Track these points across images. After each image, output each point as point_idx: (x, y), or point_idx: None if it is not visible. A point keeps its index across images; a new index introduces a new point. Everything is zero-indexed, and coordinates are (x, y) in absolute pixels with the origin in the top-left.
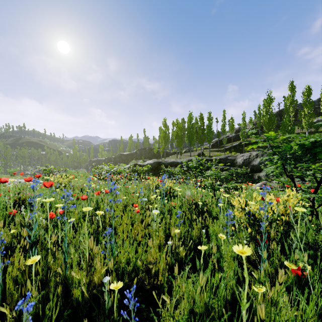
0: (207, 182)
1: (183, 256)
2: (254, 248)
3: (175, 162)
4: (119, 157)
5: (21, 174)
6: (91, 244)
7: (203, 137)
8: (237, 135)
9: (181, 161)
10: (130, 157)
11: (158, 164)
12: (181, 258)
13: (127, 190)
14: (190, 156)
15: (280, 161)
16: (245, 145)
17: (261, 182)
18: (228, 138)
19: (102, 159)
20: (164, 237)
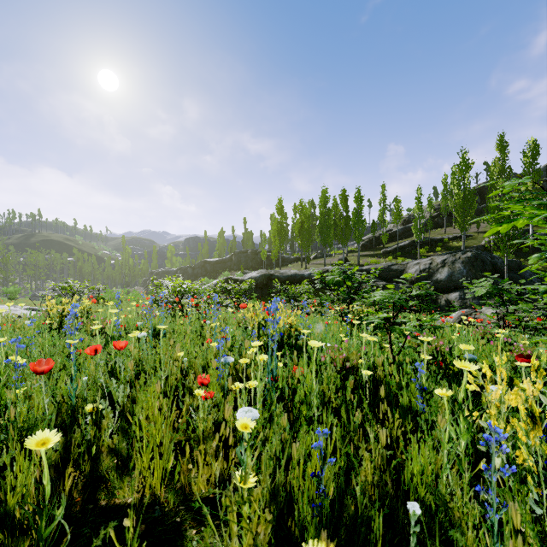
0: (375, 316)
1: None
2: None
3: (299, 275)
4: (202, 266)
5: None
6: None
7: (347, 231)
8: (406, 228)
9: (309, 274)
10: (220, 267)
11: (268, 279)
12: None
13: (204, 329)
14: (324, 264)
15: None
16: (421, 245)
17: (459, 312)
18: (390, 234)
19: (173, 271)
20: (270, 521)
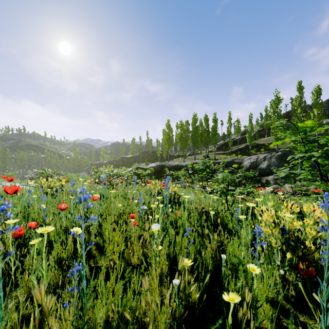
0: (218, 186)
1: (196, 298)
2: (294, 281)
3: (179, 165)
4: (122, 160)
5: (3, 177)
6: (42, 295)
7: (208, 139)
8: (243, 137)
9: (185, 164)
10: (133, 160)
11: (161, 168)
12: (194, 303)
13: (127, 195)
14: (194, 159)
15: (321, 159)
16: (252, 147)
17: (272, 187)
18: (233, 141)
19: (104, 163)
20: (167, 264)
